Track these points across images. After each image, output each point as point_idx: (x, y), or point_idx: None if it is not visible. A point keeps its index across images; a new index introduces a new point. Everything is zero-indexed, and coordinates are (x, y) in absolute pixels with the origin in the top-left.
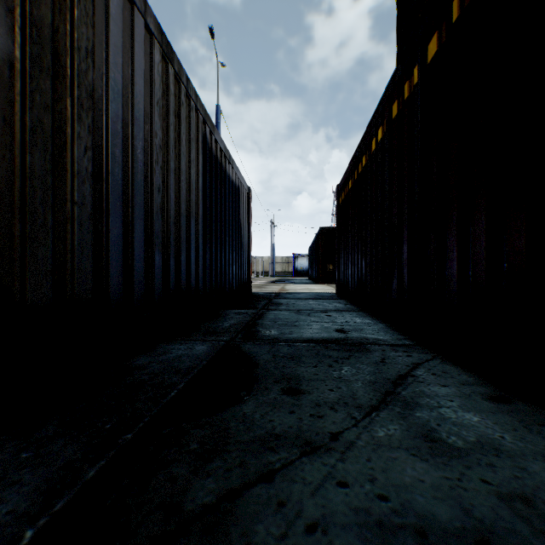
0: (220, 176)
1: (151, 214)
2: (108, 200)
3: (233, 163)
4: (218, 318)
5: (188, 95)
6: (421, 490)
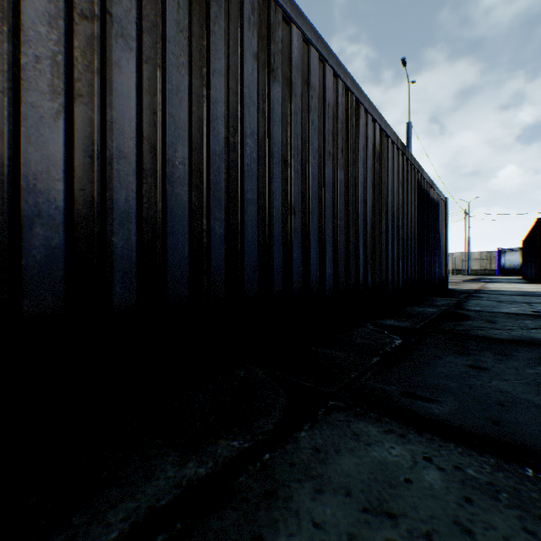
0: (425, 201)
1: (398, 241)
2: (388, 240)
3: (434, 186)
4: (429, 300)
5: (410, 163)
6: (538, 337)
